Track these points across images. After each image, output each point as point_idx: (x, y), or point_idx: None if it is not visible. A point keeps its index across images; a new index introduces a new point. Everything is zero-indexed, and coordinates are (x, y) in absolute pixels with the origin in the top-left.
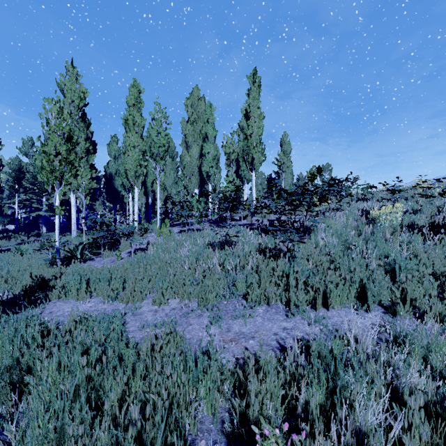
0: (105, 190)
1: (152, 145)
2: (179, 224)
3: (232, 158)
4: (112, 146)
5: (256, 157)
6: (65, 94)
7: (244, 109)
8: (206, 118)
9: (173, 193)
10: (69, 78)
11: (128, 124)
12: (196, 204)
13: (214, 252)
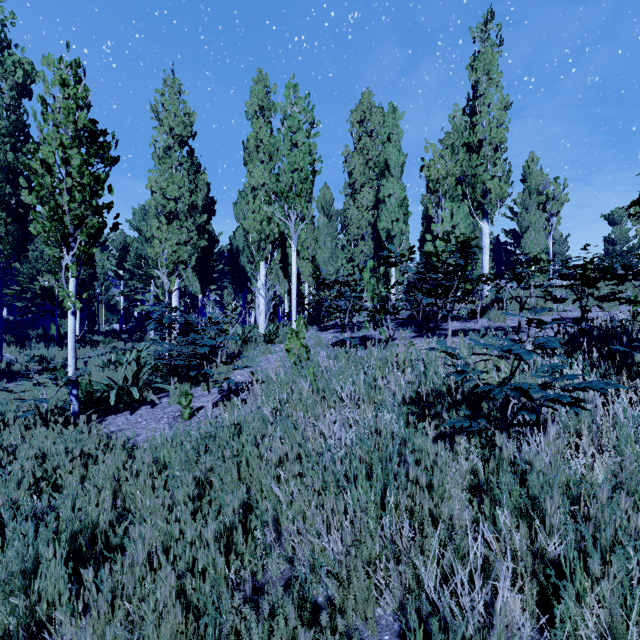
0: (231, 272)
1: (281, 171)
2: (336, 326)
3: (444, 189)
4: (240, 206)
5: (491, 187)
6: (162, 121)
7: (454, 114)
8: (386, 133)
9: (329, 273)
10: (169, 96)
11: (248, 148)
12: (371, 281)
13: (444, 447)
